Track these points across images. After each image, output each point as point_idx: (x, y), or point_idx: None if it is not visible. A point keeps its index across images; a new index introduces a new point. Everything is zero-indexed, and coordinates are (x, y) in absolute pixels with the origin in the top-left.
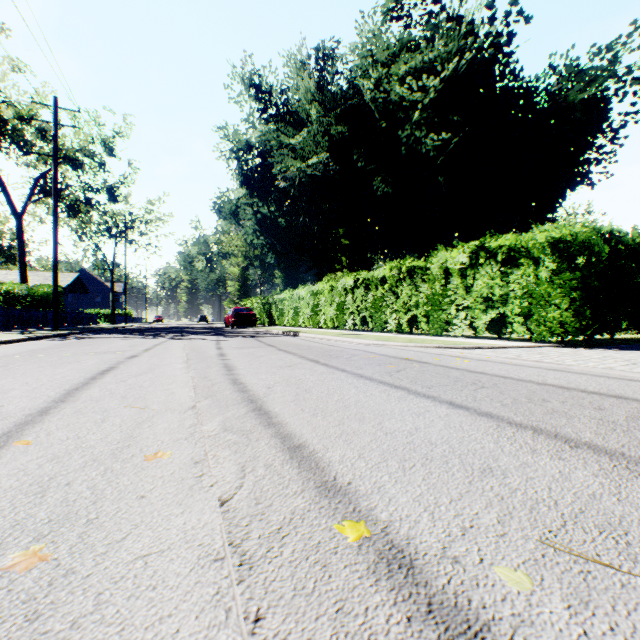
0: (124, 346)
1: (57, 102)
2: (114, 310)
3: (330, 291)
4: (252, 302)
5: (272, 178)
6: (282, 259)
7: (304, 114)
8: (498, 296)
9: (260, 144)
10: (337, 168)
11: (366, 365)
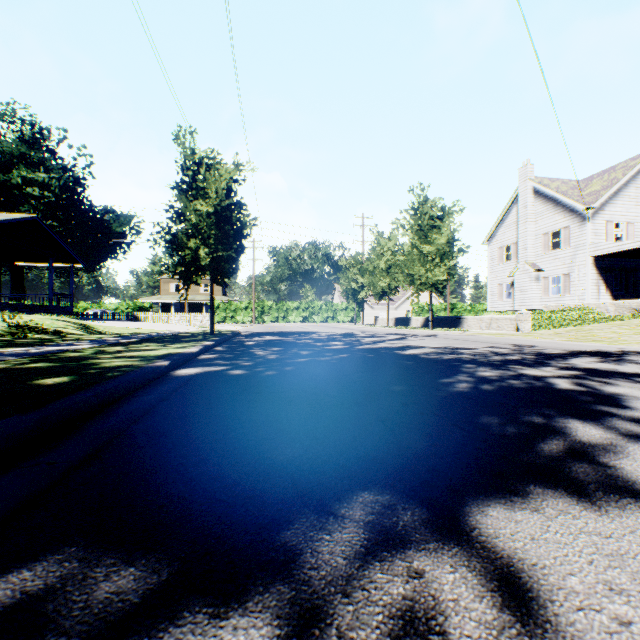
0: None
1: None
2: None
3: None
4: None
5: None
6: None
7: None
8: None
9: None
10: None
11: None
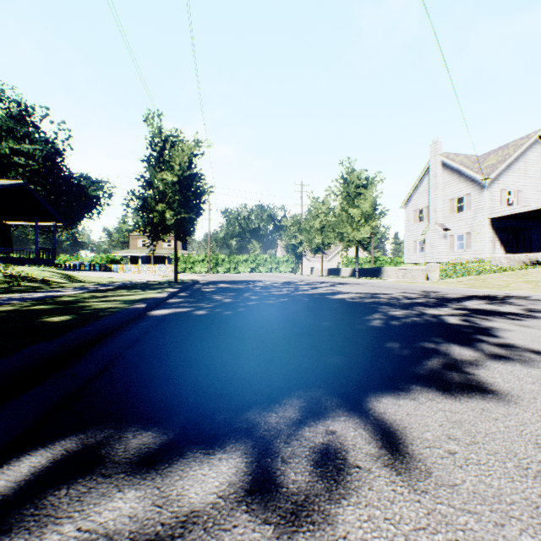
0: None
1: None
2: None
3: None
4: None
5: None
6: None
7: None
8: None
9: None
10: None
11: None
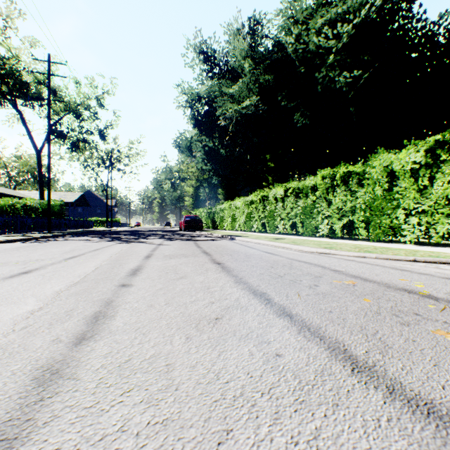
0: (60, 252)
1: (50, 58)
2: (108, 218)
3: (262, 201)
4: (200, 211)
5: (216, 120)
6: (223, 180)
7: (239, 69)
8: (449, 199)
9: (207, 94)
10: (265, 108)
11: (375, 321)
